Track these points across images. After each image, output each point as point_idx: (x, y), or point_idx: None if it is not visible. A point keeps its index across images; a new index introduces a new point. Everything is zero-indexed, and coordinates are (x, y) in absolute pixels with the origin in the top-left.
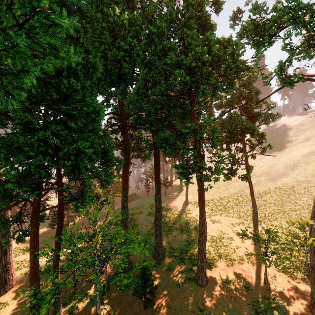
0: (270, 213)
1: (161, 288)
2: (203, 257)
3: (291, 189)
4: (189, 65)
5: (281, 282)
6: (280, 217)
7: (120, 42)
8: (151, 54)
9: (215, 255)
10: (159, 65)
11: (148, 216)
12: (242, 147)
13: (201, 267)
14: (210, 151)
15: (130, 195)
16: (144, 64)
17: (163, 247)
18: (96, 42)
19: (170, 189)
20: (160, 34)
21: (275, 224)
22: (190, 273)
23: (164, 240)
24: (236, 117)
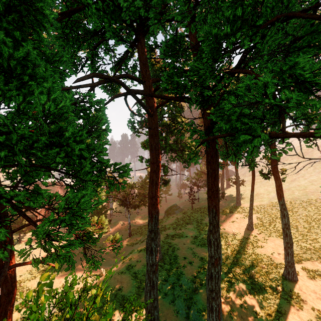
0: None
1: None
2: None
3: None
4: None
5: None
6: None
7: None
8: None
9: None
10: None
11: (194, 244)
12: None
13: None
14: None
15: (170, 207)
16: None
17: None
18: None
19: (221, 202)
20: None
21: None
22: None
23: (222, 304)
24: None
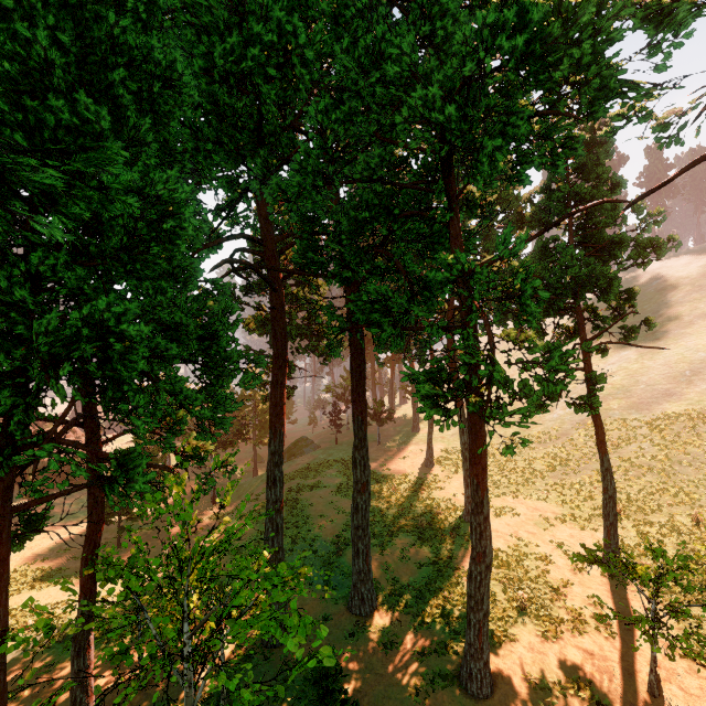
0: (641, 493)
1: (368, 701)
2: (482, 621)
3: (690, 432)
4: (449, 88)
5: (696, 691)
6: (669, 503)
7: (254, 24)
8: (342, 64)
9: (508, 606)
10: (364, 89)
11: (338, 496)
12: (574, 328)
13: (475, 646)
14: (507, 334)
15: (294, 442)
16: (323, 88)
17: (374, 581)
18: (188, 28)
19: (388, 428)
20: (367, 9)
21: (657, 521)
22: (445, 658)
23: (376, 560)
24: (562, 249)
